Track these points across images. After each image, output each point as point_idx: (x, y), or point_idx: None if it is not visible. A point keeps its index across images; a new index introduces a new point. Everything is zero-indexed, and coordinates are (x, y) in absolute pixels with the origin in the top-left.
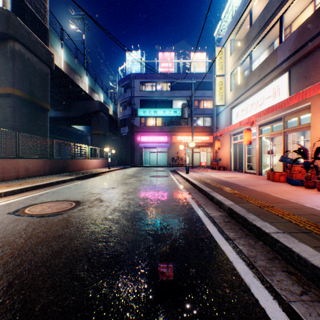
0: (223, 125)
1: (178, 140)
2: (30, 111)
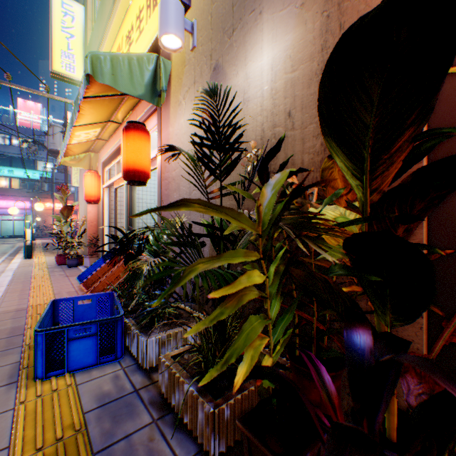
0: None
1: (48, 207)
2: None
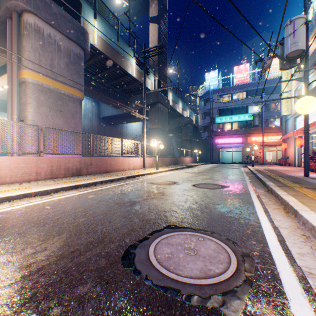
0: (289, 130)
1: (252, 140)
2: (162, 134)
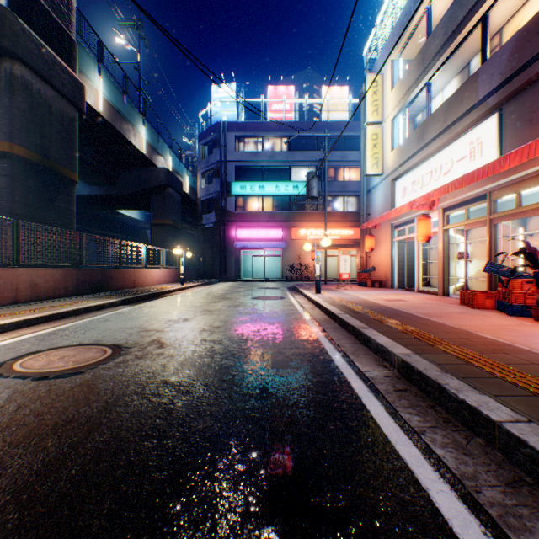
0: (380, 210)
1: (301, 235)
2: (42, 183)
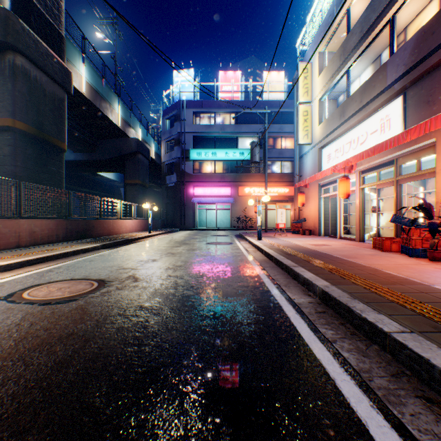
0: (309, 172)
1: (246, 193)
2: (38, 151)
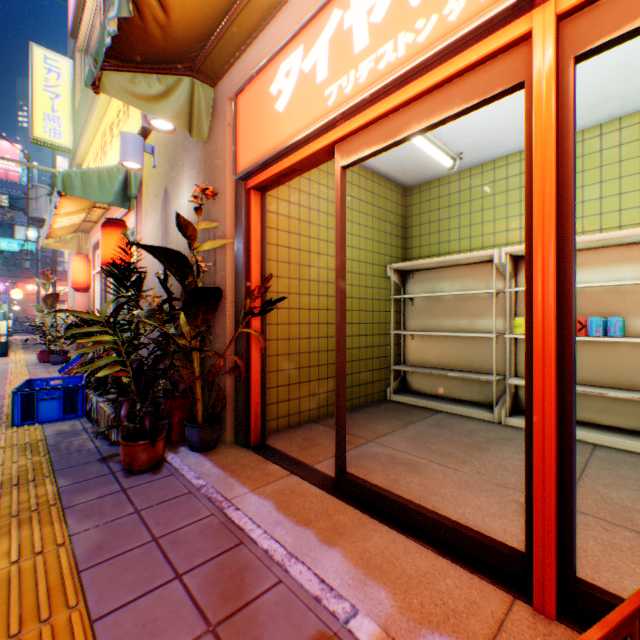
0: None
1: (30, 290)
2: None
